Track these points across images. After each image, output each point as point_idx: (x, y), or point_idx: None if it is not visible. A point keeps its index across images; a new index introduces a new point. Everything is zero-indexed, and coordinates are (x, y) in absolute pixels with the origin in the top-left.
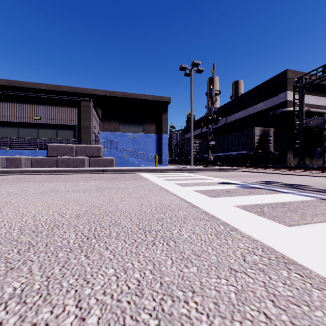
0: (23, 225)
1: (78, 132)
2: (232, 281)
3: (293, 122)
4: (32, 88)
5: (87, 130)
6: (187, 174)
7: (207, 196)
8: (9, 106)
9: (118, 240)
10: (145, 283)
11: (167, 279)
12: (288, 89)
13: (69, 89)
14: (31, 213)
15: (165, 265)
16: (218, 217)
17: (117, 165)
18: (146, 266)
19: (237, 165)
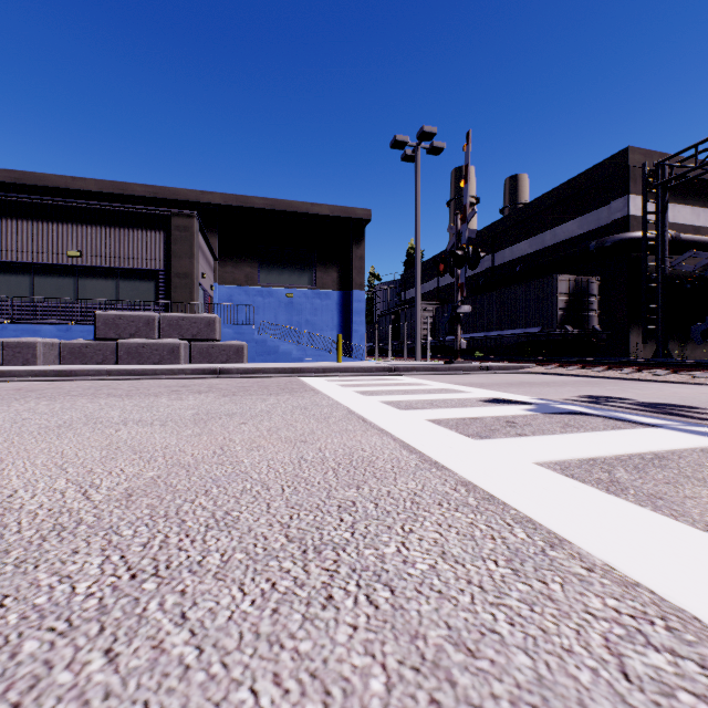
0: None
1: (166, 285)
2: None
3: (643, 264)
4: (66, 190)
5: (186, 280)
6: (408, 379)
7: (462, 435)
8: (12, 227)
9: (224, 582)
10: None
11: None
12: (631, 190)
13: (146, 192)
14: (7, 487)
15: (364, 699)
16: (503, 500)
17: (252, 360)
18: (301, 702)
19: (519, 360)
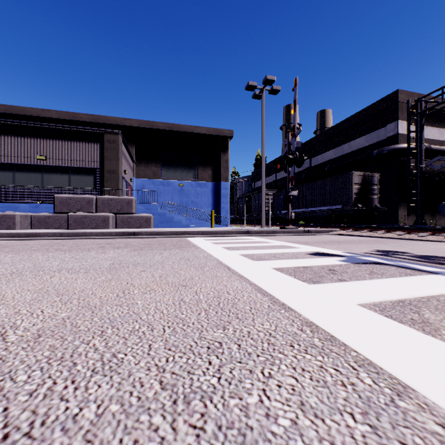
0: None
1: (101, 178)
2: None
3: (408, 164)
4: (37, 117)
5: (114, 175)
6: (257, 239)
7: (299, 280)
8: (1, 140)
9: None
10: None
11: None
12: (400, 117)
13: (89, 119)
14: None
15: None
16: (342, 341)
17: (156, 226)
18: None
19: (328, 226)
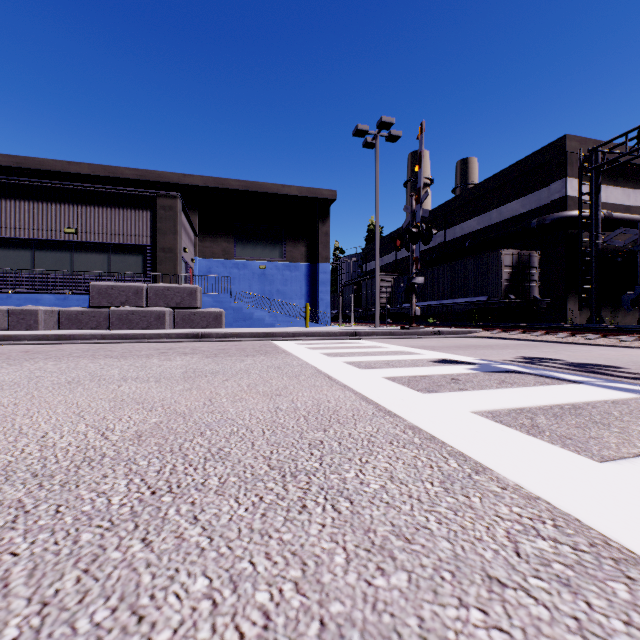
0: (15, 458)
1: (152, 258)
2: (496, 617)
3: (579, 239)
4: (62, 173)
5: (170, 254)
6: (368, 343)
7: (413, 390)
8: (15, 207)
9: (223, 496)
10: (282, 622)
11: (336, 609)
12: (569, 174)
13: (134, 175)
14: (38, 430)
15: (330, 567)
16: (442, 440)
17: (229, 325)
18: (286, 569)
19: (467, 325)
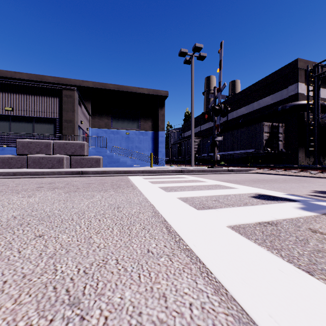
0: None
1: (60, 126)
2: None
3: (307, 116)
4: (11, 78)
5: (71, 124)
6: (191, 177)
7: (301, 270)
8: None
9: None
10: None
11: None
12: (299, 80)
13: (53, 80)
14: None
15: None
16: None
17: (105, 166)
18: None
19: (246, 166)
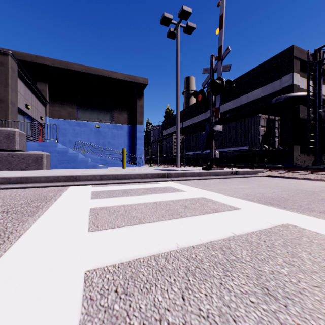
0: None
1: None
2: None
3: (307, 109)
4: None
5: (1, 104)
6: (187, 189)
7: None
8: None
9: None
10: None
11: None
12: (294, 70)
13: None
14: None
15: None
16: None
17: (54, 166)
18: None
19: (249, 166)
